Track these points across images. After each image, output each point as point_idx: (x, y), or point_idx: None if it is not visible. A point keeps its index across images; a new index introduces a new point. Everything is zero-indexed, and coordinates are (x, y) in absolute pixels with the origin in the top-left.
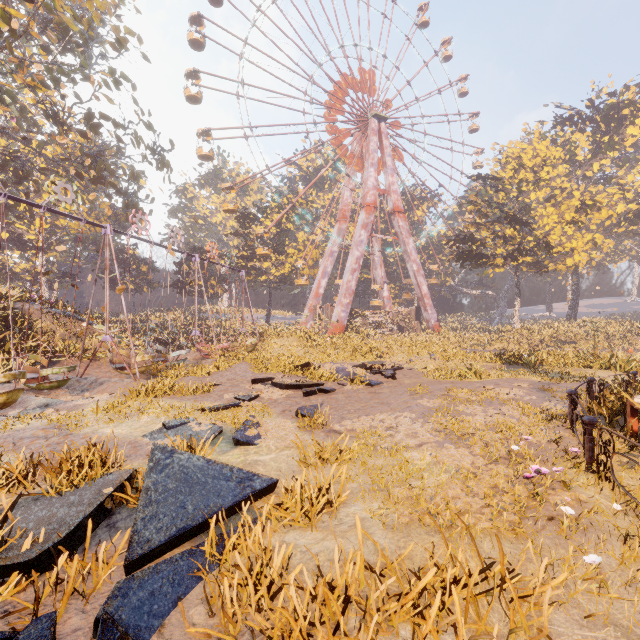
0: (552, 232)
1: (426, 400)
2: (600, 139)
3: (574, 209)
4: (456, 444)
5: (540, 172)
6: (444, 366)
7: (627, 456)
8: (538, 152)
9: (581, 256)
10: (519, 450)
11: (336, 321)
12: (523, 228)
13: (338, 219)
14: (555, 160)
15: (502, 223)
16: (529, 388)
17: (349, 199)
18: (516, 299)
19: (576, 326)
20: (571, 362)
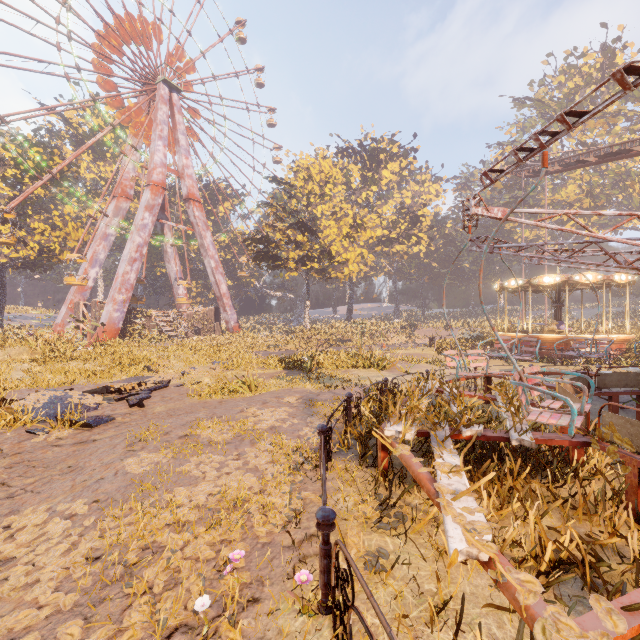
0: (333, 243)
1: (141, 457)
2: (367, 174)
3: (349, 226)
4: (102, 605)
5: (325, 187)
6: (222, 378)
7: (371, 635)
8: (323, 169)
9: (354, 267)
10: (217, 594)
11: (100, 323)
12: (314, 238)
13: (116, 194)
14: (336, 180)
15: (295, 229)
16: (297, 404)
17: (132, 173)
18: (307, 302)
19: (351, 326)
20: (342, 363)
